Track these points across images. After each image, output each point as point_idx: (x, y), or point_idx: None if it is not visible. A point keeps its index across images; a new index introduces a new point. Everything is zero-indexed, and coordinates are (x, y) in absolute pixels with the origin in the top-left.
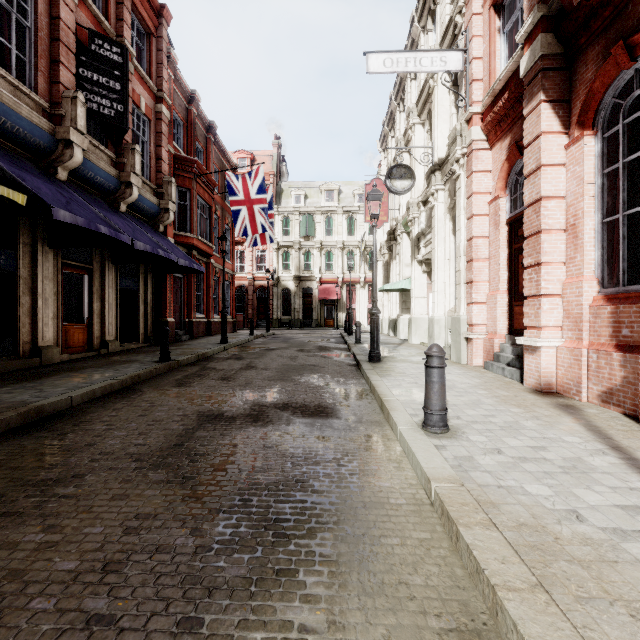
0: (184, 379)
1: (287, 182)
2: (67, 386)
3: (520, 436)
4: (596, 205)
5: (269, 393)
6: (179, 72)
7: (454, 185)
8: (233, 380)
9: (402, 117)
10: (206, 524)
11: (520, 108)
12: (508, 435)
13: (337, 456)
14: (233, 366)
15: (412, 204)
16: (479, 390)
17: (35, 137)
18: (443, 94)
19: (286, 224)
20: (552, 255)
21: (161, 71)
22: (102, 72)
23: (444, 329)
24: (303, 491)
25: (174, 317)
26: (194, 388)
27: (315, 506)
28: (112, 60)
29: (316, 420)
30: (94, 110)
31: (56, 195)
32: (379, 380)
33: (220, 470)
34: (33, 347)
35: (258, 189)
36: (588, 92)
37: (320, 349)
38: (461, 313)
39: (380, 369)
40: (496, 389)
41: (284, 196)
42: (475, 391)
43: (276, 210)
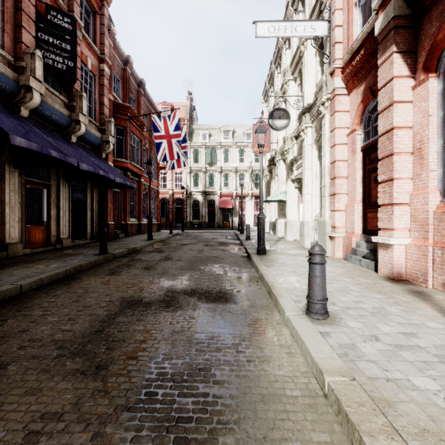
0: (116, 268)
1: (197, 125)
2: (21, 275)
3: (390, 322)
4: (439, 132)
5: (180, 280)
6: (117, 42)
7: (319, 123)
8: (153, 269)
9: (279, 77)
10: (109, 426)
11: (373, 61)
12: (379, 321)
13: (235, 341)
14: (155, 258)
15: (287, 138)
16: (345, 278)
17: (2, 83)
18: (311, 56)
19: (196, 155)
20: (402, 172)
21: (103, 40)
22: (56, 36)
23: (312, 229)
24: (205, 382)
25: (114, 220)
26: (122, 276)
27: (216, 400)
28: (64, 27)
29: (217, 305)
30: (50, 64)
31: (17, 127)
32: (266, 270)
33: (132, 358)
34: (1, 244)
35: (175, 127)
36: (432, 43)
37: (220, 244)
38: (326, 218)
39: (266, 260)
40: (358, 277)
41: (195, 135)
42: (342, 279)
43: (189, 145)
